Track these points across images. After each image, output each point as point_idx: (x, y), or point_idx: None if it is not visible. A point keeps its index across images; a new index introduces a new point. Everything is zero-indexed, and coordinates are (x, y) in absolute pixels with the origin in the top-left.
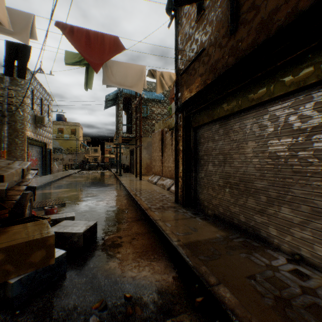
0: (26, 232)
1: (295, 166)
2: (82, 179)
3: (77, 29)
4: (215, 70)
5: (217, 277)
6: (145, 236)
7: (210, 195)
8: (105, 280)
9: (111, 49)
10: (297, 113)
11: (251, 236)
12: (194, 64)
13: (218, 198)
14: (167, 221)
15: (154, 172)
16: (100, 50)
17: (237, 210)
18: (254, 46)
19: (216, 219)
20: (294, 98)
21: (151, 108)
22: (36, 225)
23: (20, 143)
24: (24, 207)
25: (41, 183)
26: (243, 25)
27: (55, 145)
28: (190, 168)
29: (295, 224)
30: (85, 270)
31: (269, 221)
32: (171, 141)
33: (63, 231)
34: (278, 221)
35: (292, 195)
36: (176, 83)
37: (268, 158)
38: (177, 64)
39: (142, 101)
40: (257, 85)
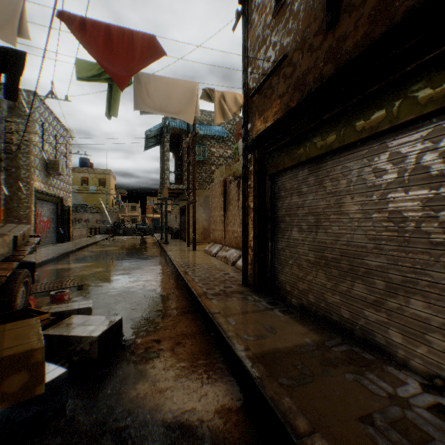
0: (0, 341)
1: (433, 234)
2: (113, 249)
3: (92, 24)
4: (303, 87)
5: (309, 420)
6: (196, 338)
7: (295, 275)
8: (127, 418)
9: (145, 54)
10: (438, 149)
11: (360, 342)
12: (271, 80)
13: (306, 281)
14: (230, 315)
15: (214, 239)
16: (128, 55)
17: (336, 300)
18: (366, 43)
19: (303, 311)
20: (432, 125)
21: (210, 148)
22: (21, 328)
23: (25, 197)
24: (14, 294)
25: (52, 255)
26: (347, 13)
27: (77, 201)
28: (265, 235)
29: (434, 328)
30: (98, 399)
31: (390, 320)
32: (238, 194)
33: (67, 334)
34: (405, 320)
35: (429, 281)
36: (244, 109)
37: (388, 221)
38: (245, 82)
39: (196, 139)
40: (371, 106)
